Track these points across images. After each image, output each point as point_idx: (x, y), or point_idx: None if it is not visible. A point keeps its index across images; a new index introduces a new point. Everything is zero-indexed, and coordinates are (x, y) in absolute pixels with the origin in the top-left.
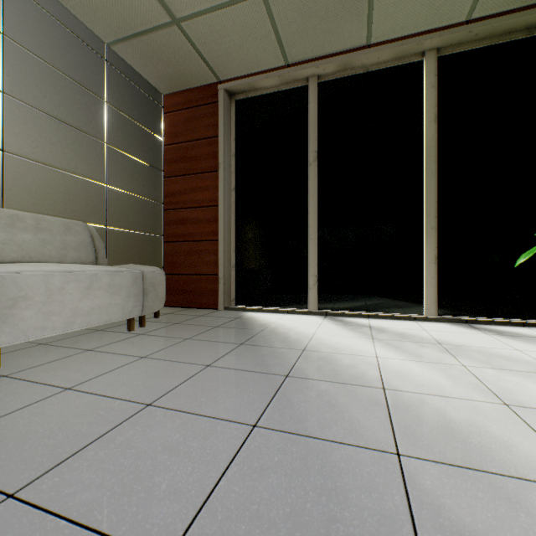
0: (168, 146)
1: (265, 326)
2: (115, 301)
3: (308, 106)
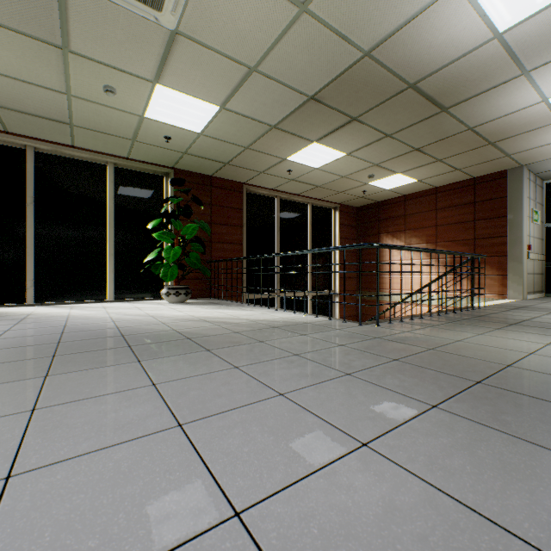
0: None
1: None
2: None
3: (27, 165)
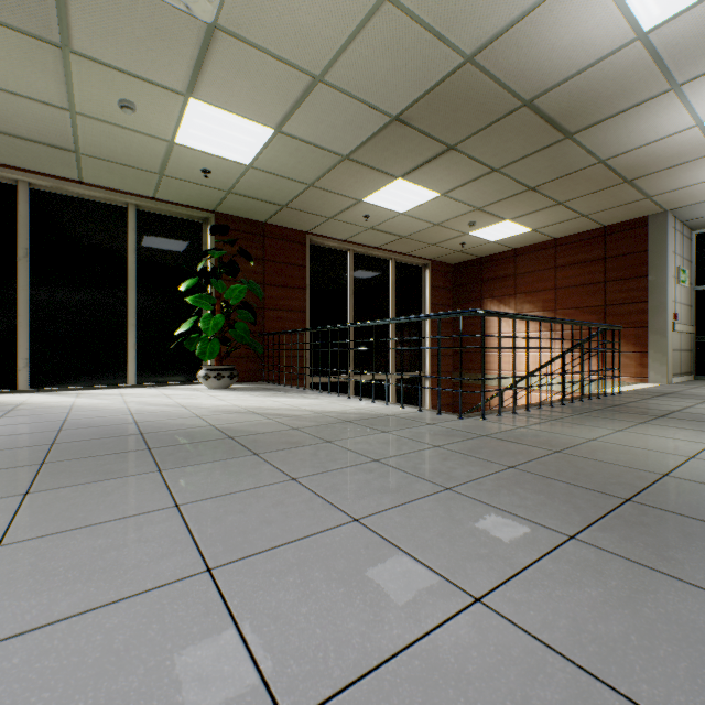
0: None
1: None
2: None
3: (19, 206)
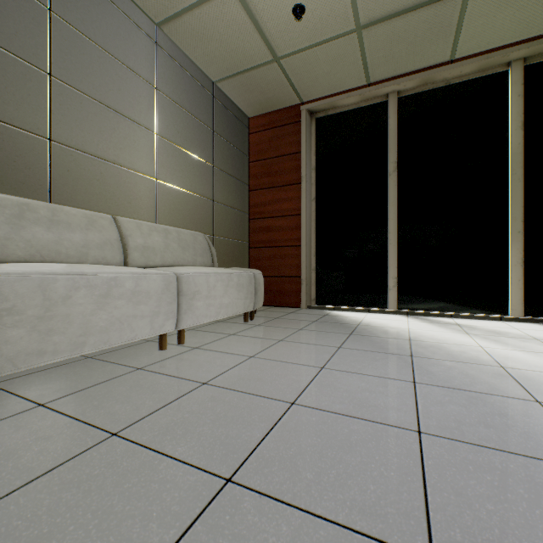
0: (253, 163)
1: (358, 321)
2: (240, 297)
3: (388, 121)
